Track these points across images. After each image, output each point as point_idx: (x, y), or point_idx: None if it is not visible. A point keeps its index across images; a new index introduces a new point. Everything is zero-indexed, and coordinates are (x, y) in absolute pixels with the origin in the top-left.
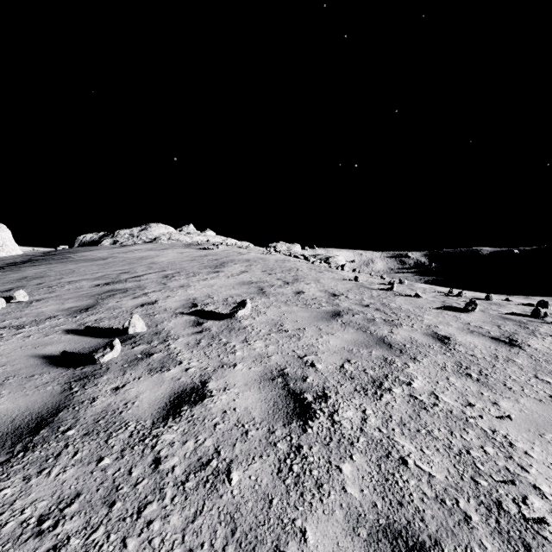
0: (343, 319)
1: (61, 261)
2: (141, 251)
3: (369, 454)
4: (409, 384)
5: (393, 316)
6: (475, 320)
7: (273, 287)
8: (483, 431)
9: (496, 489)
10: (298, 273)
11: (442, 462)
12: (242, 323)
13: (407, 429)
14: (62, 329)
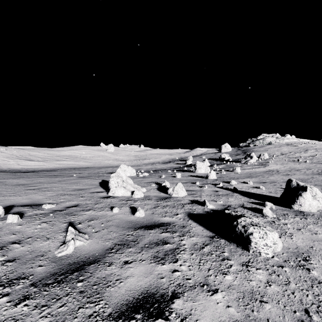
0: None
1: (255, 151)
2: (273, 148)
3: None
4: None
5: None
6: None
7: None
8: None
9: None
10: None
11: None
12: (316, 157)
13: None
14: (289, 157)
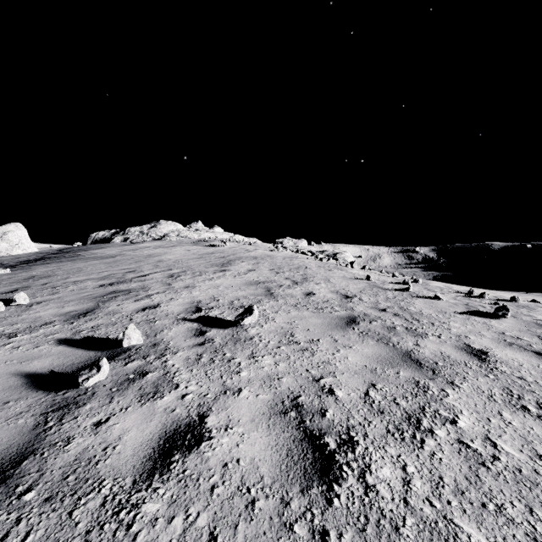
0: (360, 327)
1: (72, 259)
2: (150, 248)
3: None
4: (453, 422)
5: (415, 323)
6: (509, 328)
7: (282, 288)
8: None
9: None
10: (307, 272)
11: None
12: (249, 331)
13: (468, 501)
14: (55, 338)
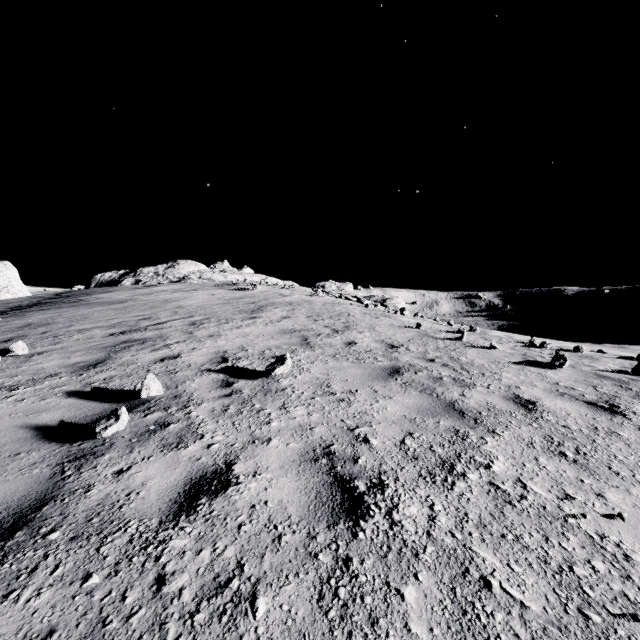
0: (404, 378)
1: (73, 305)
2: (167, 292)
3: (440, 572)
4: (488, 467)
5: (464, 373)
6: (565, 379)
7: (320, 337)
8: (588, 537)
9: (613, 628)
10: (350, 319)
11: (538, 585)
12: (281, 382)
13: (488, 533)
14: (63, 390)
